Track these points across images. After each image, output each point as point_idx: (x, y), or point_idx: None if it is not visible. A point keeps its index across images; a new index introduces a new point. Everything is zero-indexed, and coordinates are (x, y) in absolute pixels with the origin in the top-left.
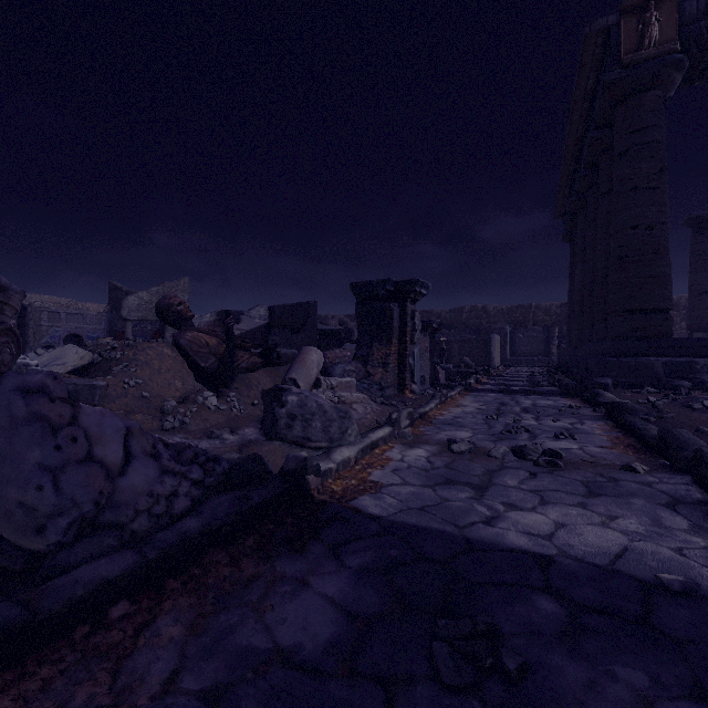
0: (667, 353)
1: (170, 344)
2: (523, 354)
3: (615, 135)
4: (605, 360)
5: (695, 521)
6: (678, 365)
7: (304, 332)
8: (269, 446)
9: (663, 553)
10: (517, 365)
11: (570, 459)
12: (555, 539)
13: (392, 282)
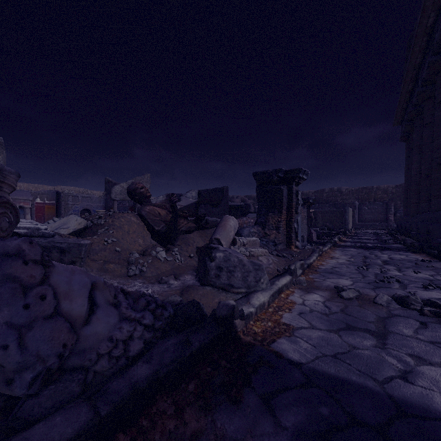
0: None
1: (136, 214)
2: (368, 220)
3: None
4: None
5: None
6: None
7: (220, 206)
8: (202, 290)
9: None
10: (363, 228)
11: None
12: None
13: (282, 171)
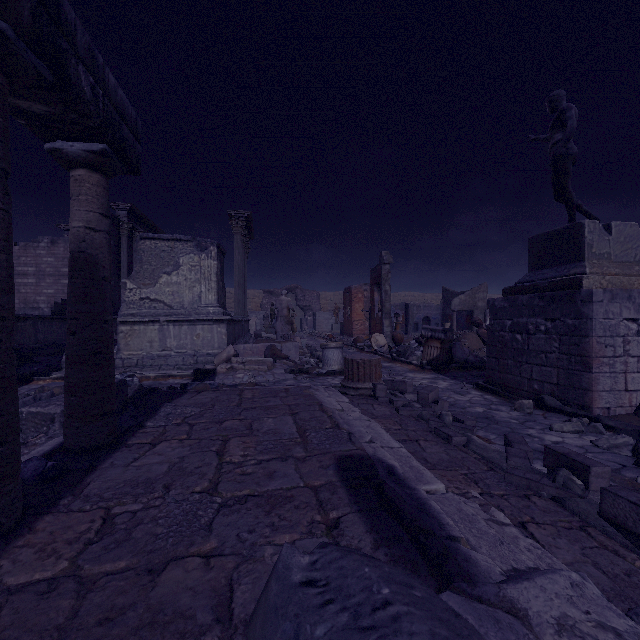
0: None
1: (475, 333)
2: None
3: None
4: None
5: None
6: None
7: None
8: None
9: None
10: None
11: None
12: None
13: None
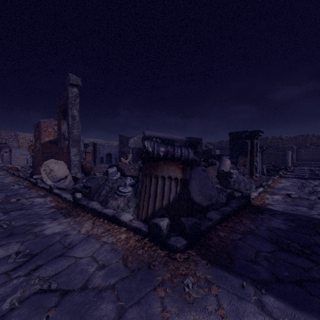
0: None
1: None
2: (304, 160)
3: None
4: None
5: None
6: None
7: None
8: (228, 190)
9: None
10: (300, 166)
11: None
12: None
13: (248, 131)
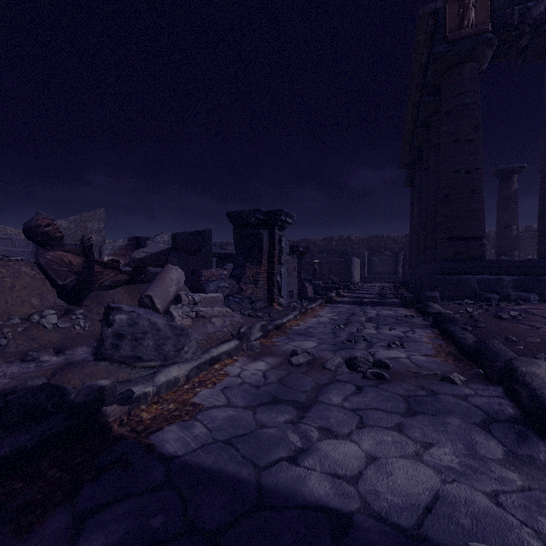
0: (481, 272)
1: (33, 263)
2: (377, 273)
3: (442, 98)
4: (434, 277)
5: (509, 446)
6: (490, 281)
7: (200, 255)
8: (92, 367)
9: (477, 502)
10: (372, 281)
11: (397, 369)
12: (362, 482)
13: (261, 212)
